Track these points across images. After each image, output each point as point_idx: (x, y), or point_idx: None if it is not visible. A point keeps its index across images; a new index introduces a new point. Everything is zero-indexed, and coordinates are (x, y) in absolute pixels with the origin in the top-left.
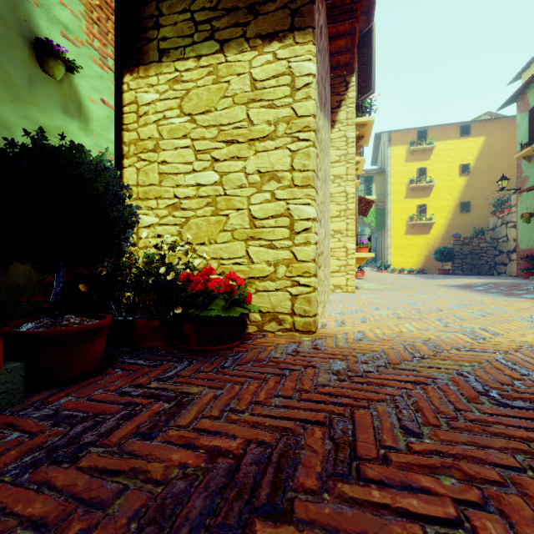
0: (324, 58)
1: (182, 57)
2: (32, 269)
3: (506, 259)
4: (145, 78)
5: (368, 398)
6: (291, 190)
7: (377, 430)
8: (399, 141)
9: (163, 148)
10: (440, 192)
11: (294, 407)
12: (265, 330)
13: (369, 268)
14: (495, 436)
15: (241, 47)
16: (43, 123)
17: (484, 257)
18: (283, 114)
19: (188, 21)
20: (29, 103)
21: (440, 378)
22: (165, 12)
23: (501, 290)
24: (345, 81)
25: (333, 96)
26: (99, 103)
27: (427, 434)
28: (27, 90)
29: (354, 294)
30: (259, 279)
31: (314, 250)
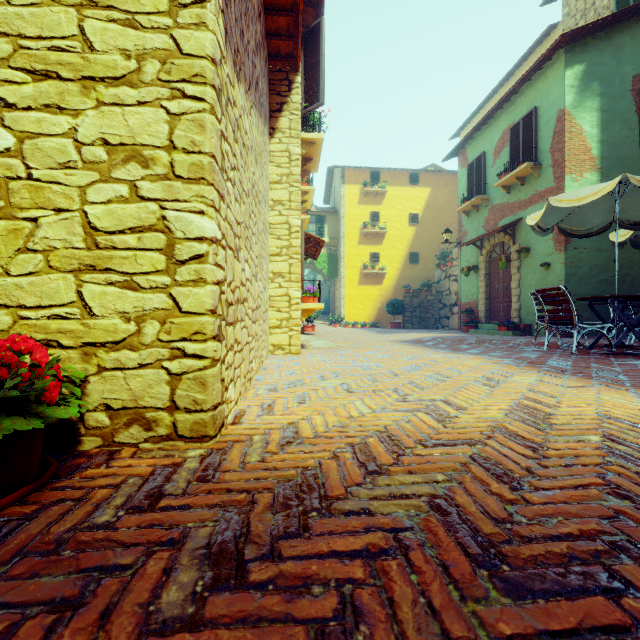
0: (252, 18)
1: None
2: None
3: (449, 313)
4: None
5: None
6: (170, 184)
7: None
8: (352, 179)
9: None
10: (392, 240)
11: None
12: (119, 443)
13: (321, 321)
14: None
15: None
16: None
17: (431, 310)
18: (154, 44)
19: None
20: None
21: (409, 526)
22: None
23: (448, 345)
24: (287, 79)
25: (272, 95)
26: None
27: None
28: None
29: (298, 357)
30: (107, 346)
31: (212, 294)
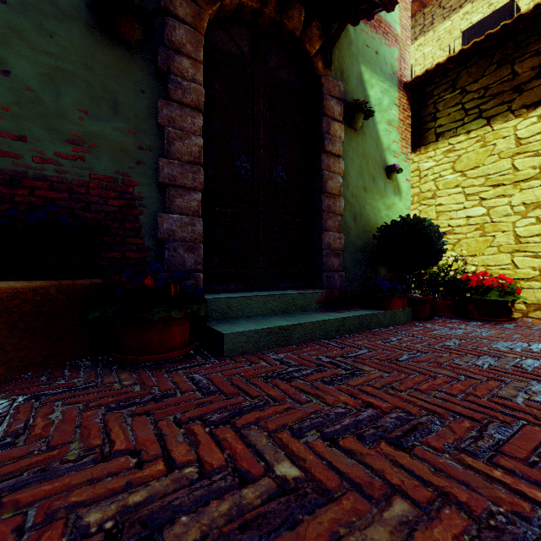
0: None
1: (454, 135)
2: (385, 272)
3: None
4: (425, 153)
5: None
6: None
7: None
8: None
9: (439, 195)
10: None
11: None
12: (530, 317)
13: None
14: None
15: (506, 118)
16: (388, 204)
17: None
18: None
19: (459, 110)
20: (384, 197)
21: None
22: (440, 109)
23: None
24: None
25: None
26: (405, 181)
27: None
28: (384, 191)
29: None
30: (524, 280)
31: None
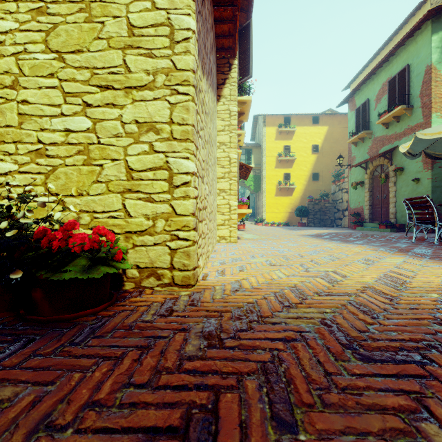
0: (209, 32)
1: None
2: None
3: (342, 215)
4: (1, 2)
5: (238, 371)
6: (170, 143)
7: (244, 430)
8: (271, 123)
9: (23, 85)
10: (299, 164)
11: (145, 403)
12: (143, 286)
13: (249, 222)
14: (369, 411)
15: None
16: None
17: (328, 214)
18: (162, 65)
19: None
20: None
21: (308, 330)
22: None
23: (340, 238)
24: (228, 62)
25: (219, 74)
26: None
27: (302, 423)
28: None
29: (236, 244)
30: (137, 233)
31: (193, 204)
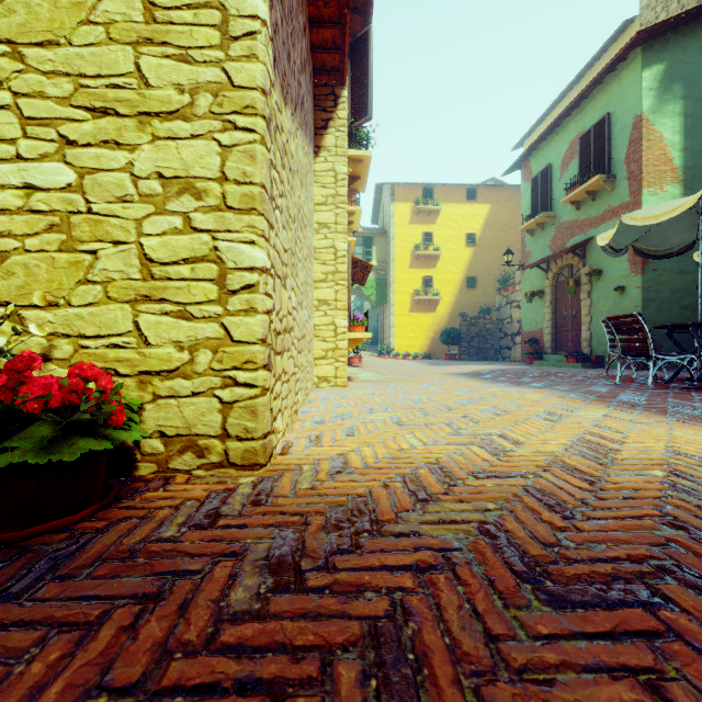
0: (298, 36)
1: None
2: None
3: (511, 343)
4: None
5: (325, 642)
6: (222, 215)
7: None
8: (403, 197)
9: None
10: (446, 263)
11: None
12: (173, 469)
13: (368, 352)
14: None
15: None
16: None
17: (490, 340)
18: (206, 77)
19: None
20: None
21: (458, 547)
22: None
23: (509, 378)
24: (333, 93)
25: (317, 111)
26: None
27: None
28: None
29: (345, 390)
30: (161, 374)
31: (263, 324)
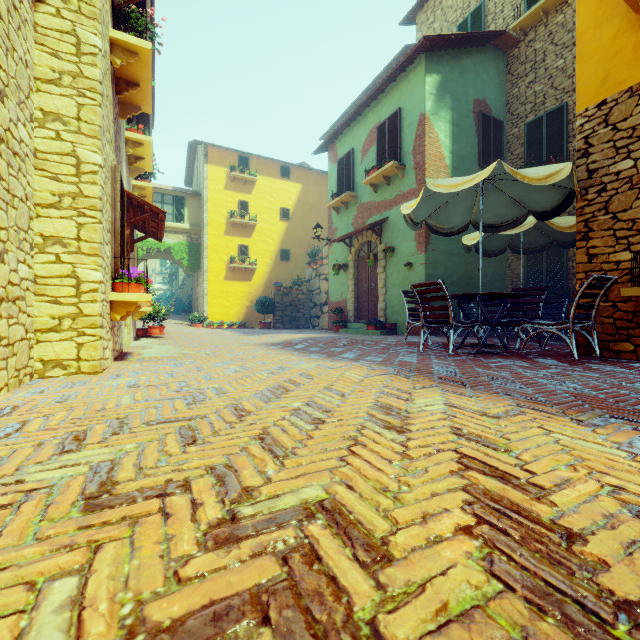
0: None
1: None
2: None
3: (320, 312)
4: None
5: None
6: None
7: None
8: (218, 160)
9: None
10: (262, 234)
11: None
12: None
13: (180, 321)
14: None
15: None
16: None
17: (302, 309)
18: None
19: None
20: None
21: None
22: None
23: (321, 348)
24: None
25: None
26: None
27: None
28: None
29: (90, 379)
30: None
31: None
